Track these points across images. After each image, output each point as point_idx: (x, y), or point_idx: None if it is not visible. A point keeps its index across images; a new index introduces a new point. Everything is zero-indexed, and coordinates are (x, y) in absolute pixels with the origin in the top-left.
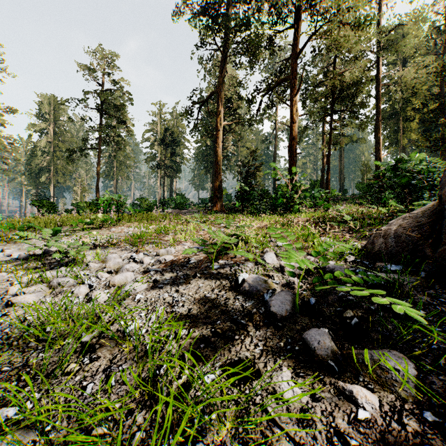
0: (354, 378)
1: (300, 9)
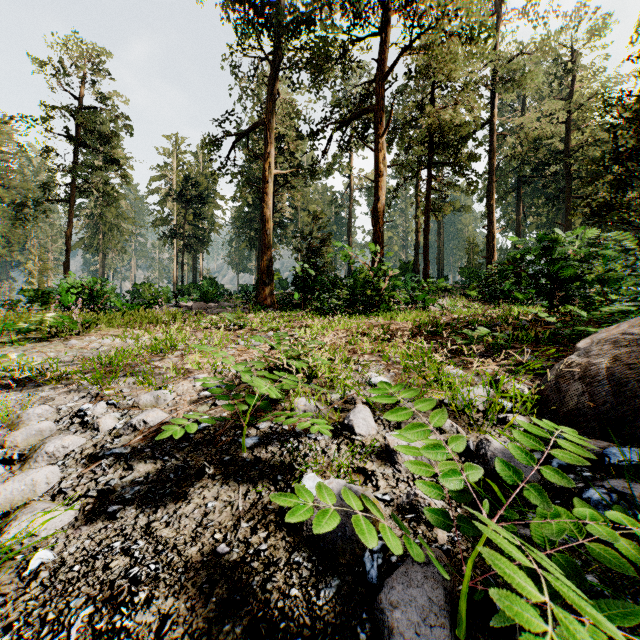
0: None
1: (389, 8)
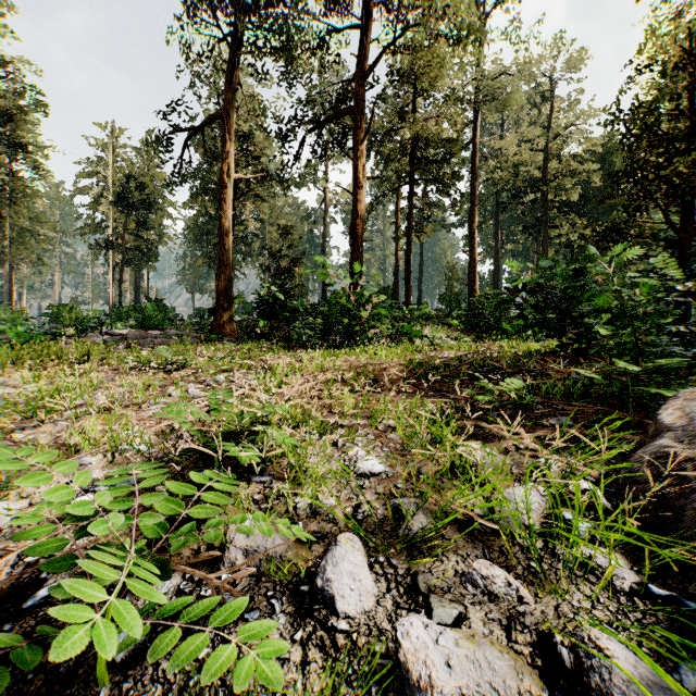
0: None
1: None
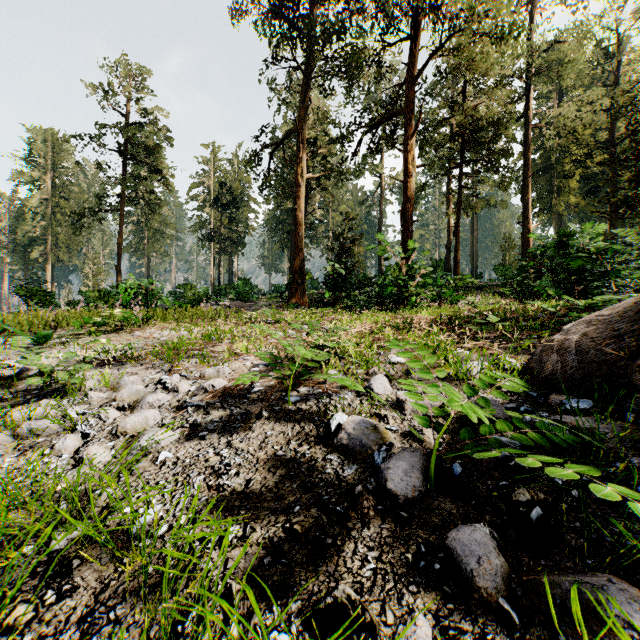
0: (550, 639)
1: (418, 12)
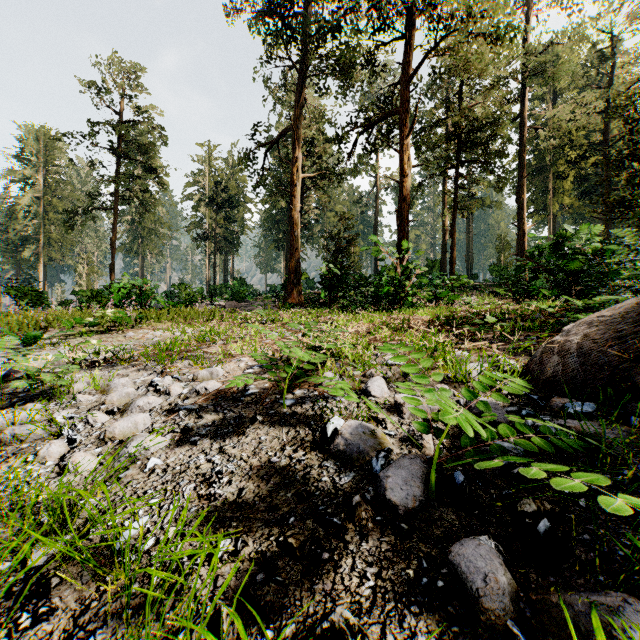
0: None
1: (414, 12)
